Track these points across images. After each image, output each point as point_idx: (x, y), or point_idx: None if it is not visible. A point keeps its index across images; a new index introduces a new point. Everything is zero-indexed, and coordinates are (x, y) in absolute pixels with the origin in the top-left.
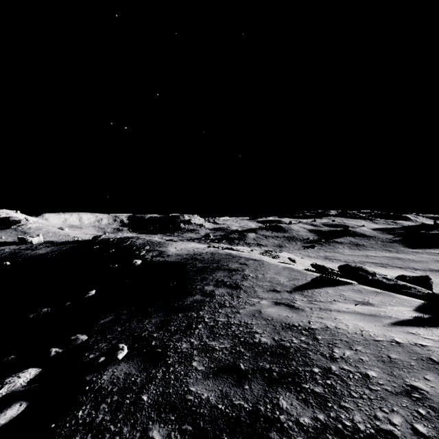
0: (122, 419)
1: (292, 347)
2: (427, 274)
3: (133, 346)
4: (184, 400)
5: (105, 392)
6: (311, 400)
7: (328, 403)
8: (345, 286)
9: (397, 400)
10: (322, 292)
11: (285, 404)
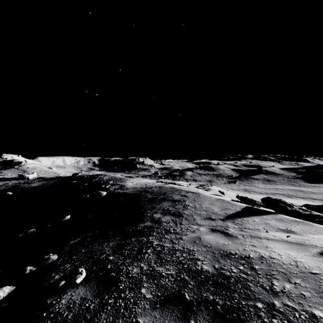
0: None
1: (232, 277)
2: None
3: (92, 269)
4: None
5: (61, 319)
6: None
7: None
8: (268, 215)
9: None
10: (249, 220)
11: None
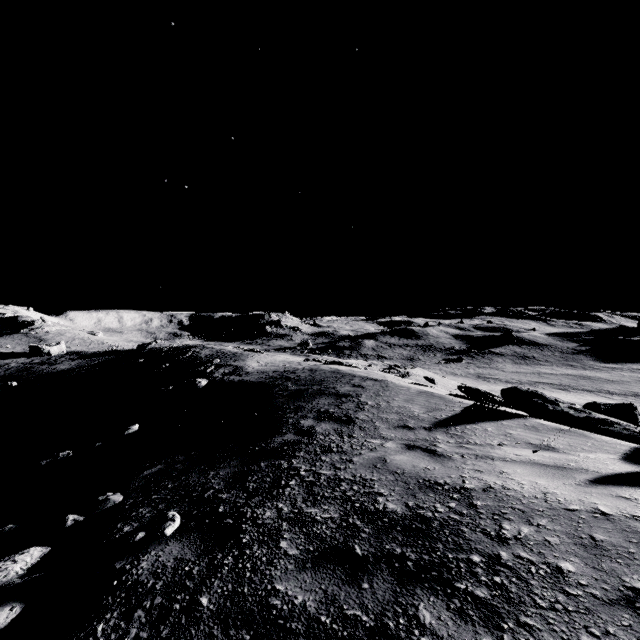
0: (167, 637)
1: (436, 519)
2: (629, 401)
3: (190, 514)
4: (267, 606)
5: (144, 590)
6: (471, 611)
7: (502, 624)
8: (512, 420)
9: (613, 614)
10: (477, 430)
11: (429, 617)
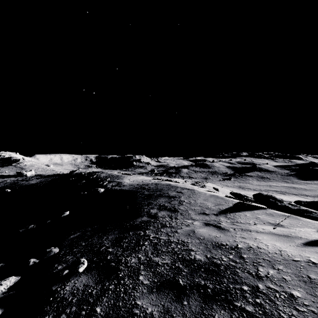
0: None
1: (222, 264)
2: (316, 199)
3: (92, 260)
4: (131, 314)
5: (66, 303)
6: None
7: None
8: (259, 210)
9: None
10: (241, 215)
11: None
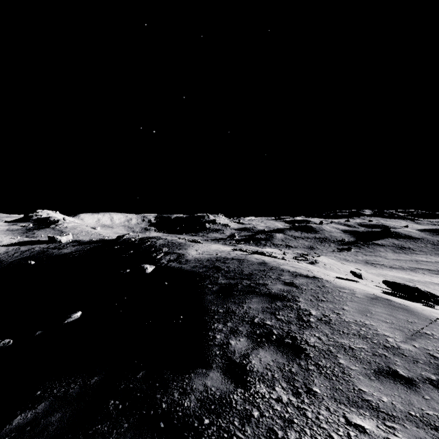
0: None
1: None
2: None
3: None
4: None
5: None
6: None
7: None
8: None
9: None
10: None
11: None
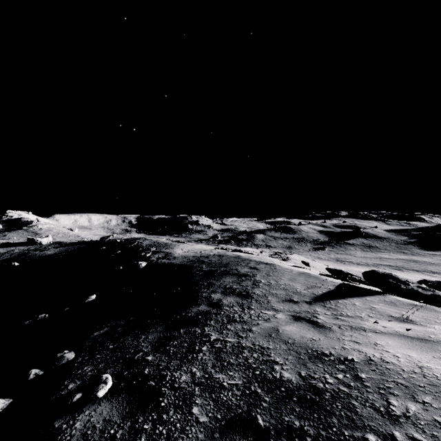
0: None
1: (327, 390)
2: None
3: (121, 375)
4: None
5: None
6: None
7: None
8: (374, 296)
9: None
10: (347, 304)
11: None
